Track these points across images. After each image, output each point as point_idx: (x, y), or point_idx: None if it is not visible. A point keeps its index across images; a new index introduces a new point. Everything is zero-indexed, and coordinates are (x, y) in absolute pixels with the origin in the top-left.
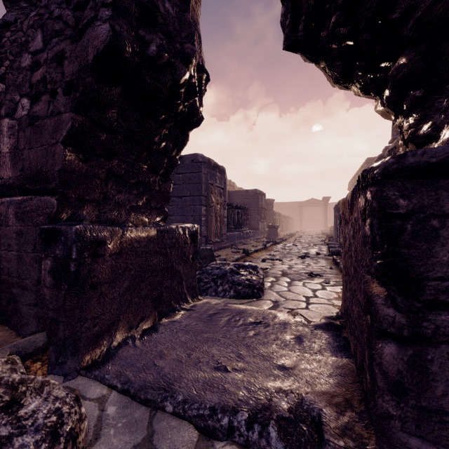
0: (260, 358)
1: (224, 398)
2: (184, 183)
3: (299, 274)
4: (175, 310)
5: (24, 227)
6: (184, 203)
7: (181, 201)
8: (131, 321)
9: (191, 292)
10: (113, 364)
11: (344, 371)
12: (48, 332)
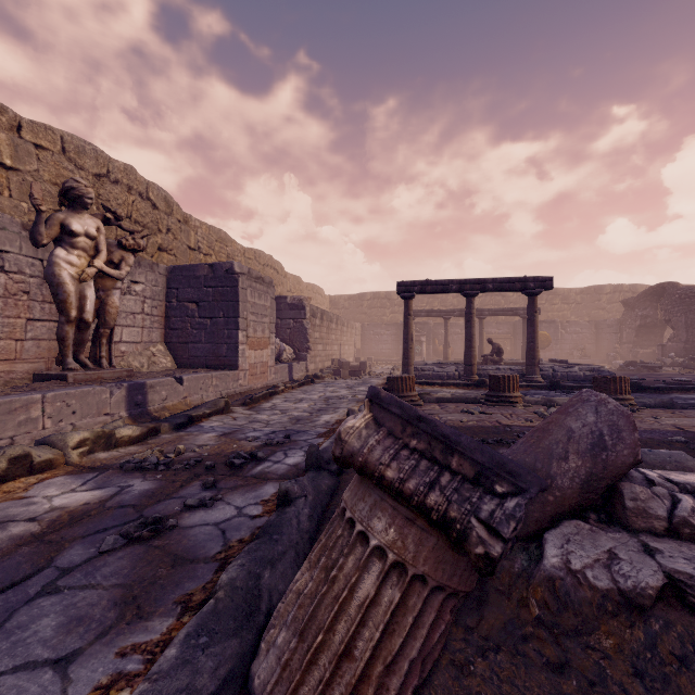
0: None
1: None
2: None
3: None
4: None
5: (627, 350)
6: None
7: None
8: None
9: None
10: None
11: None
12: None
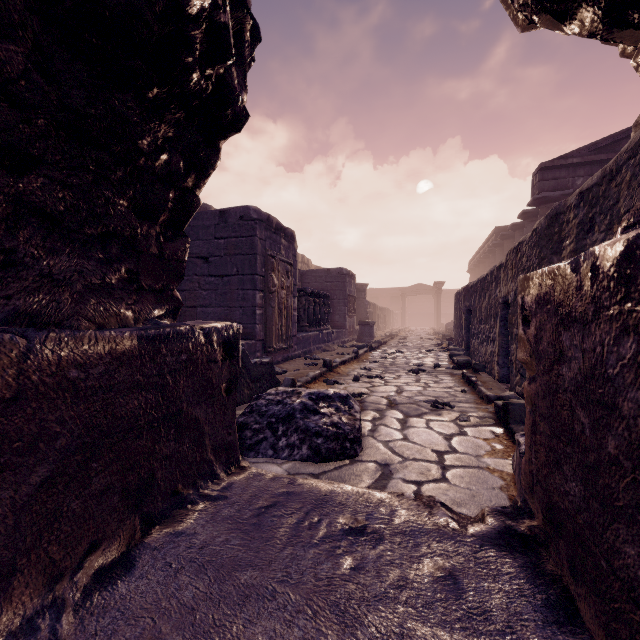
0: None
1: None
2: (228, 254)
3: (416, 404)
4: (186, 502)
5: None
6: (227, 286)
7: (222, 283)
8: (57, 562)
9: (223, 456)
10: None
11: None
12: None
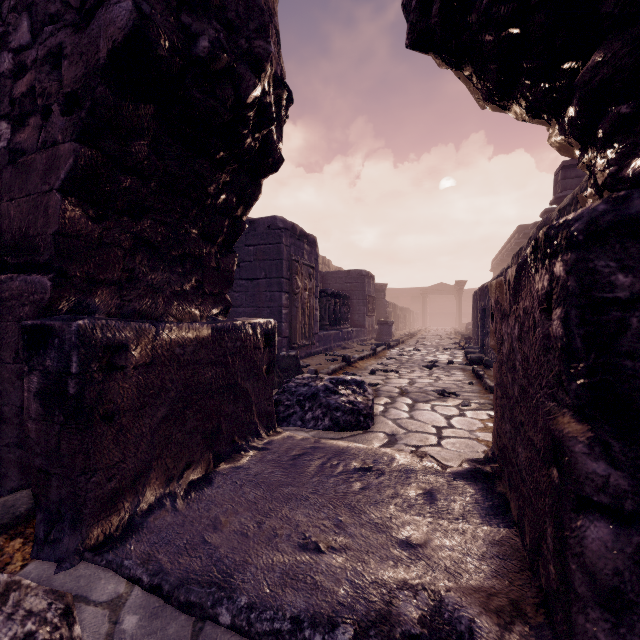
0: (371, 529)
1: (314, 601)
2: (257, 259)
3: (425, 393)
4: (241, 450)
5: (1, 323)
6: (256, 288)
7: (252, 286)
8: (170, 470)
9: (265, 421)
10: (138, 541)
11: (503, 550)
12: (34, 490)
